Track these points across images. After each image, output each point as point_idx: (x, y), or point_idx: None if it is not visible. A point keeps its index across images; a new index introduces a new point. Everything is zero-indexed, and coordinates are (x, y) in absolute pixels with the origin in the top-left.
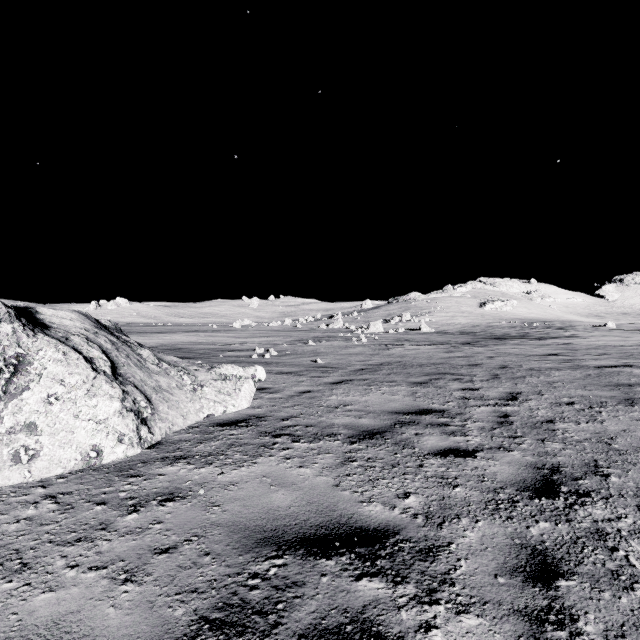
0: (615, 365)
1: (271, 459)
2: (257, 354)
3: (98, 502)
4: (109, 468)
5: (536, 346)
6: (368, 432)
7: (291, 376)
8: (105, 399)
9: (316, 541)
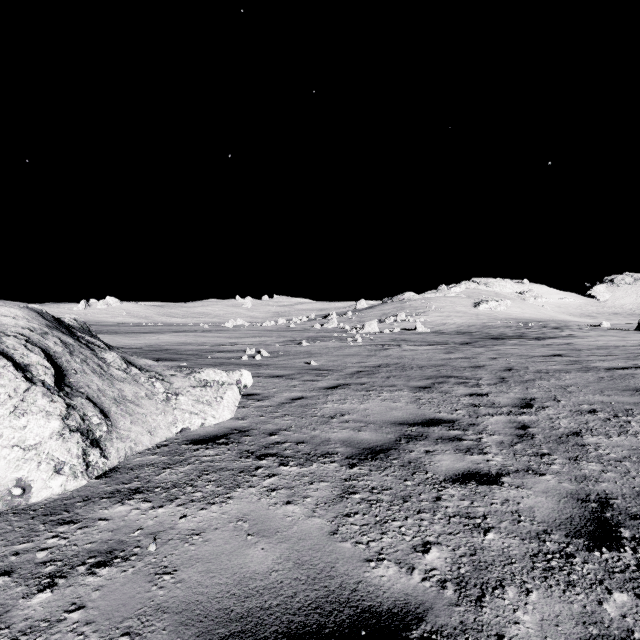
0: (626, 367)
1: (251, 492)
2: (248, 355)
3: (1, 570)
4: (37, 510)
5: (537, 346)
6: (370, 450)
7: (282, 380)
8: (39, 417)
9: (306, 639)
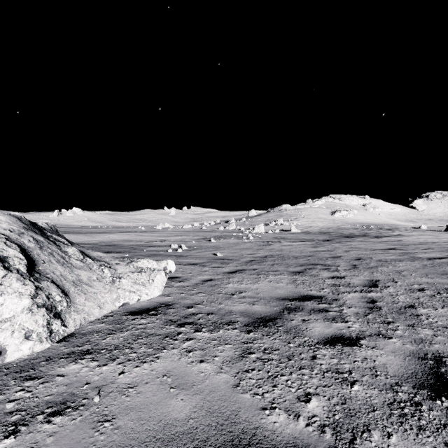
0: (441, 257)
1: (174, 352)
2: (172, 249)
3: None
4: (10, 368)
5: (377, 242)
6: (261, 319)
7: (197, 267)
8: (13, 297)
9: None
